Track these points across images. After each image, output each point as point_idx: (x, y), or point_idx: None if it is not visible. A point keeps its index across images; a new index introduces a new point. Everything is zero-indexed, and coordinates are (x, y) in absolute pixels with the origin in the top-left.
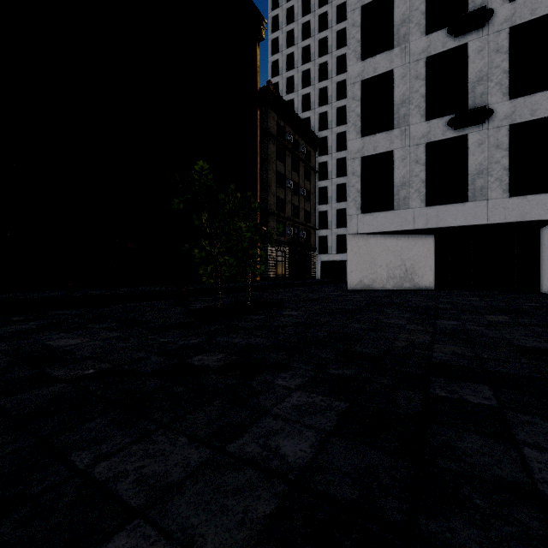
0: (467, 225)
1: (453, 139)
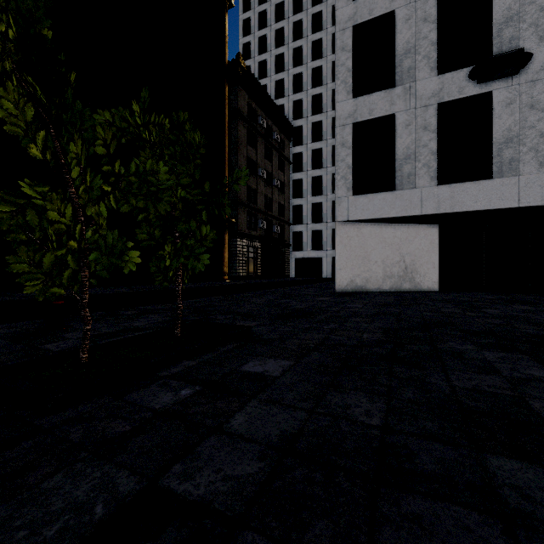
0: (490, 209)
1: (471, 98)
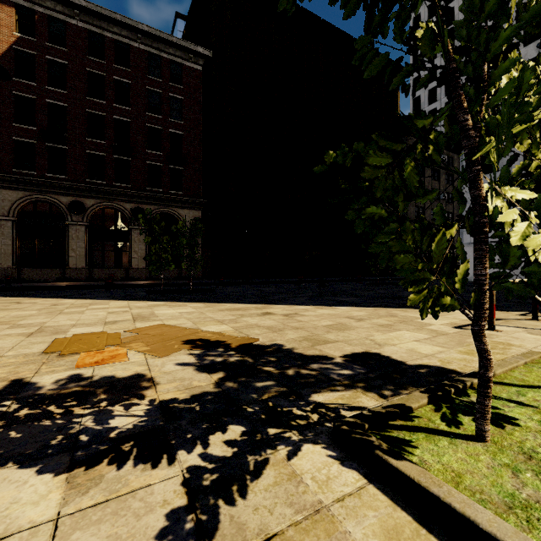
0: None
1: None
